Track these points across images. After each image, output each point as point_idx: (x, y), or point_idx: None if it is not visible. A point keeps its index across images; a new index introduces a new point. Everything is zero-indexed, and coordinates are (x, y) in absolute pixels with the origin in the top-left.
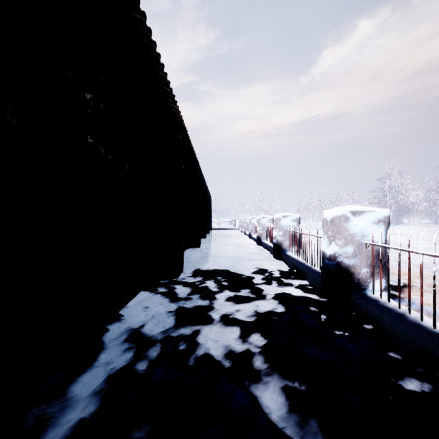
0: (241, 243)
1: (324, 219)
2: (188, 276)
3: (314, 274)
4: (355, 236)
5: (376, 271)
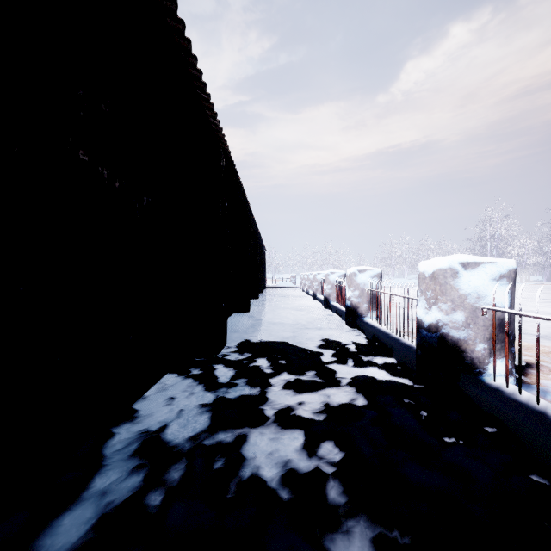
0: (303, 306)
1: (421, 274)
2: (232, 351)
3: (404, 349)
4: (467, 298)
5: (497, 347)
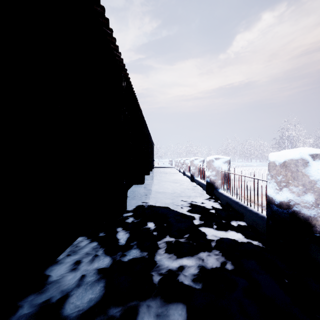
0: (177, 180)
1: (271, 163)
2: (130, 215)
3: (253, 215)
4: (317, 183)
5: None
